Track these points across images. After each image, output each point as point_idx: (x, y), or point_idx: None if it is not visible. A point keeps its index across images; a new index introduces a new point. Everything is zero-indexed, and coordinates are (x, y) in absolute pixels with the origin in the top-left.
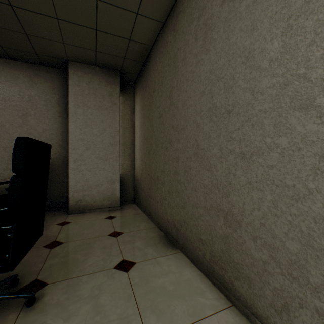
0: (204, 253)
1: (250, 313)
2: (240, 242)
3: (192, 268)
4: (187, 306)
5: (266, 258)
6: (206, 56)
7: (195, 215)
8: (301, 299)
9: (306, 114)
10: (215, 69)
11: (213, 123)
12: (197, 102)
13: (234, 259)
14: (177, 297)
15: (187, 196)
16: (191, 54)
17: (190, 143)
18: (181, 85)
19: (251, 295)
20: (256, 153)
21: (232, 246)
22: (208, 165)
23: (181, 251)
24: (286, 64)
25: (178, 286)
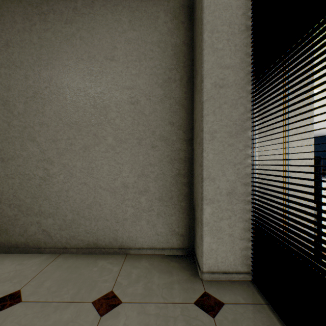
0: None
1: (7, 248)
2: (1, 211)
3: None
4: None
5: (17, 212)
6: None
7: None
8: (32, 222)
9: (34, 143)
10: None
11: None
12: None
13: None
14: None
15: None
16: None
17: None
18: None
19: (9, 238)
20: (12, 158)
21: None
22: None
23: None
24: (26, 118)
25: None
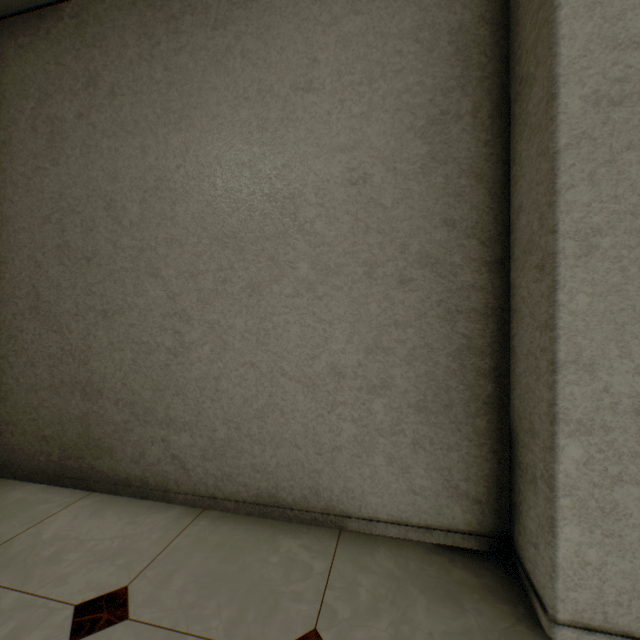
0: (50, 454)
1: (113, 484)
2: (103, 413)
3: (27, 486)
4: (19, 520)
5: (128, 417)
6: (54, 169)
7: (32, 404)
8: (154, 438)
9: (156, 281)
10: (69, 196)
11: (67, 268)
12: (38, 228)
13: (96, 437)
14: (1, 521)
15: (15, 377)
16: (24, 147)
17: (21, 290)
18: (0, 185)
19: (115, 465)
20: (120, 312)
21: (93, 422)
22: (58, 325)
23: (2, 477)
24: (144, 232)
25: (1, 511)
